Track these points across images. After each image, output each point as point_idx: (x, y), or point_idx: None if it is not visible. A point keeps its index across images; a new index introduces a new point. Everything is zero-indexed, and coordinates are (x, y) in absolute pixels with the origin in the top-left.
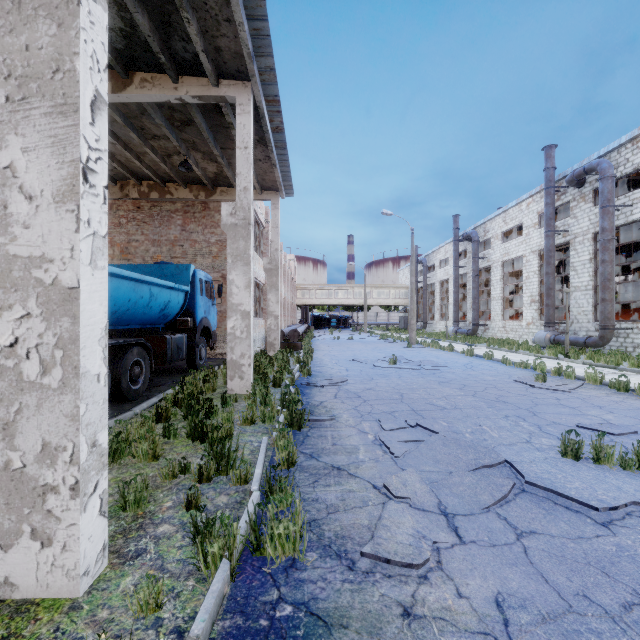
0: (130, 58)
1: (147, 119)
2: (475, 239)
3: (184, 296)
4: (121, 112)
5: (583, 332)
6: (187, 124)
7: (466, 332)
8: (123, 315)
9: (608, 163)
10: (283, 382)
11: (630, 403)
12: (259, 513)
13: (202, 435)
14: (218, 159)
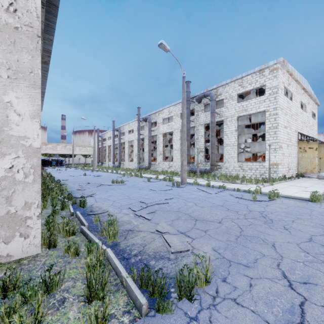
0: None
1: None
2: (120, 131)
3: None
4: None
5: (146, 165)
6: None
7: (117, 166)
8: None
9: (150, 118)
10: None
11: (136, 178)
12: None
13: None
14: None
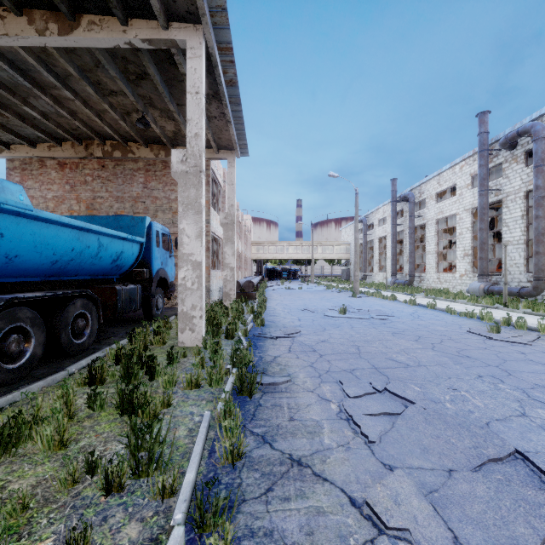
0: None
1: (102, 72)
2: (411, 200)
3: (139, 247)
4: (75, 64)
5: (515, 283)
6: (142, 77)
7: (403, 283)
8: (67, 265)
9: (542, 125)
10: (236, 333)
11: None
12: None
13: (131, 408)
14: (175, 116)
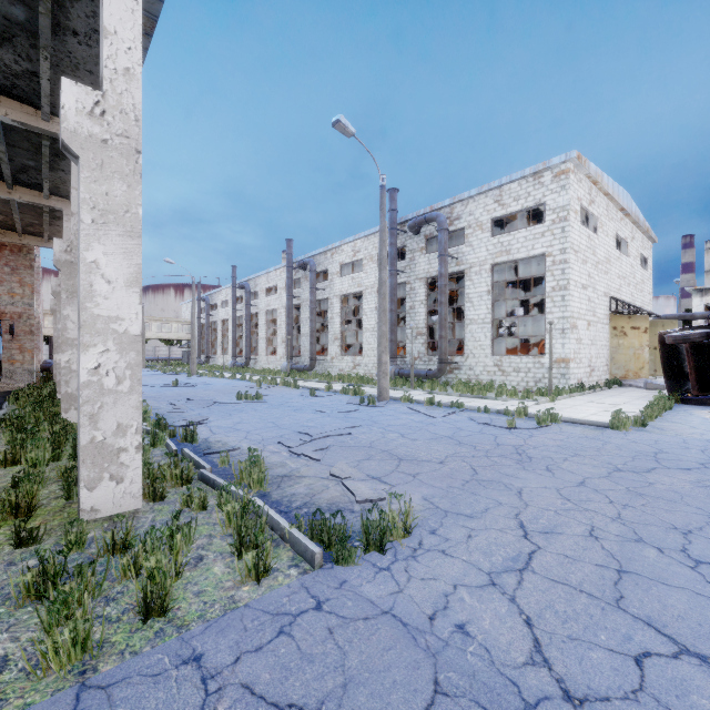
0: None
1: None
2: (248, 290)
3: None
4: None
5: (306, 362)
6: None
7: (241, 365)
8: None
9: (313, 263)
10: None
11: (285, 390)
12: None
13: None
14: (15, 219)
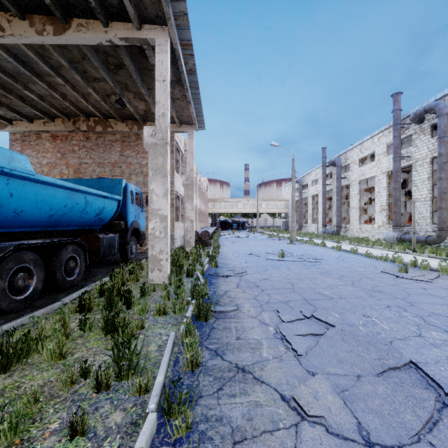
0: (67, 5)
1: (87, 63)
2: (338, 164)
3: (117, 204)
4: (66, 57)
5: (423, 232)
6: (119, 67)
7: (332, 232)
8: (60, 218)
9: (444, 104)
10: (195, 272)
11: None
12: (154, 443)
13: (114, 329)
14: (145, 97)
